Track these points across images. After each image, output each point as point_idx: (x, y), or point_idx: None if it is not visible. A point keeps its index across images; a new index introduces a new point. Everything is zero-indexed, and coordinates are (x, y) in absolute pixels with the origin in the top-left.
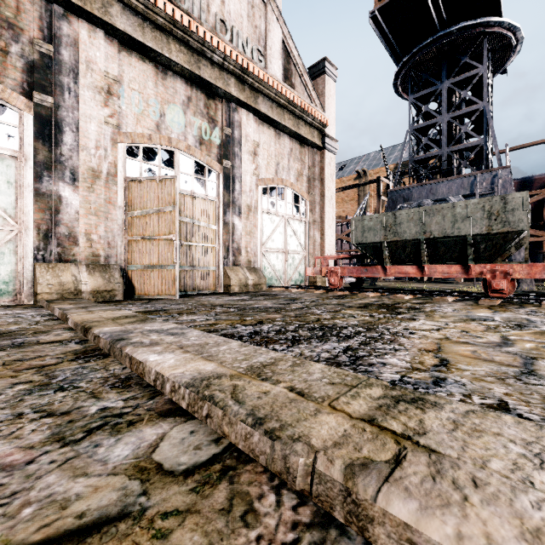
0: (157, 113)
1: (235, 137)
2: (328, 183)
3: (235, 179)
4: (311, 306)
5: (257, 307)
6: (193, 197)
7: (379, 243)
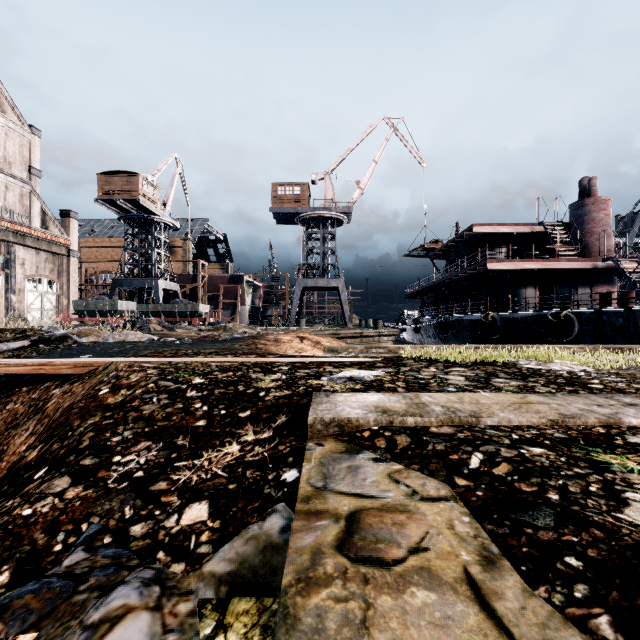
0: None
1: (12, 258)
2: (72, 274)
3: (12, 277)
4: None
5: None
6: None
7: (83, 310)
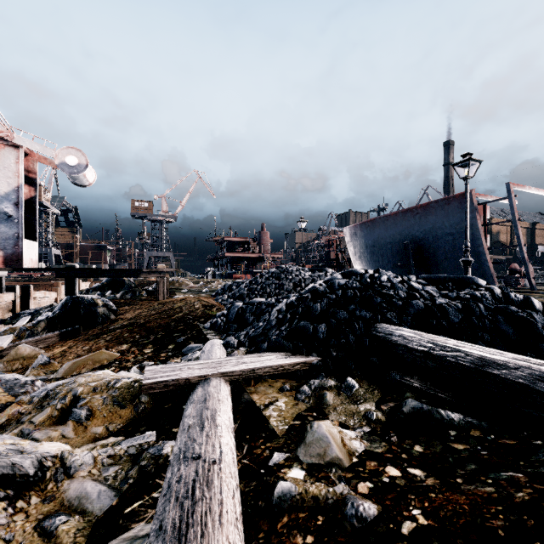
0: None
1: None
2: None
3: None
4: None
5: None
6: None
7: None
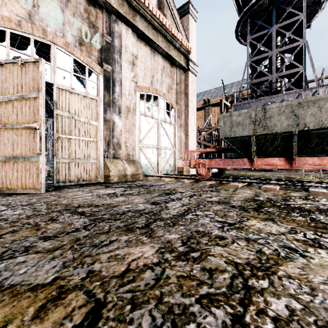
0: (28, 2)
1: (115, 45)
2: (191, 96)
3: (115, 82)
4: (194, 209)
5: (122, 214)
6: (73, 93)
7: (247, 136)
